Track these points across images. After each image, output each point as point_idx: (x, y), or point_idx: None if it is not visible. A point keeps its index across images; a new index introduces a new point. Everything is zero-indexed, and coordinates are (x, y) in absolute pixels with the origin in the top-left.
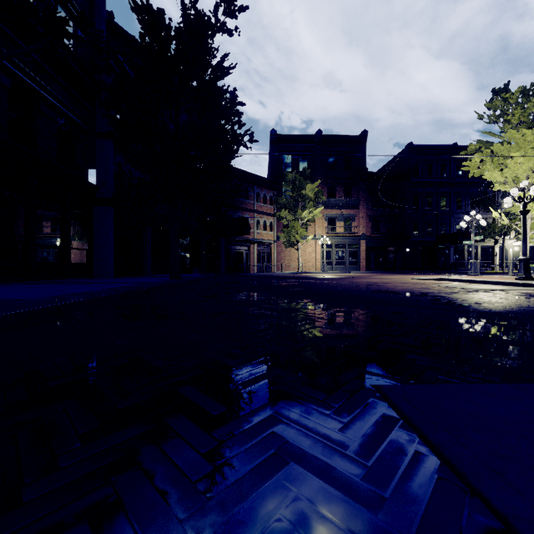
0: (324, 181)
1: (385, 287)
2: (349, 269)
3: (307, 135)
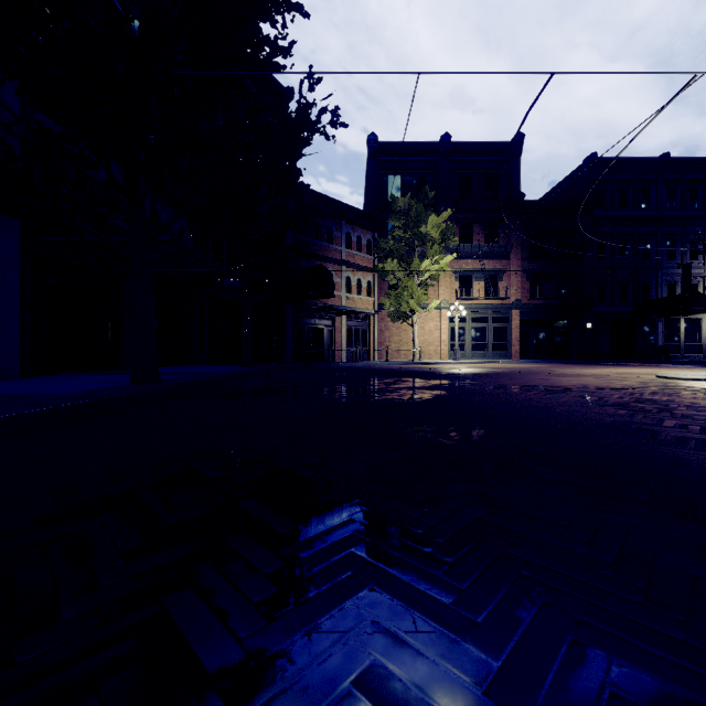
0: (453, 216)
1: None
2: (493, 356)
3: (427, 143)
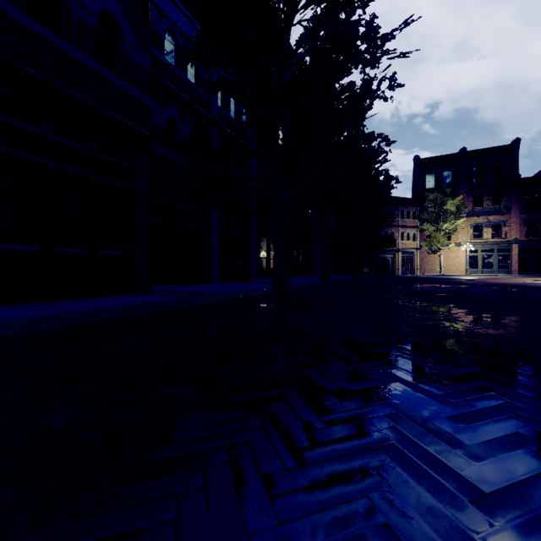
0: (469, 192)
1: (480, 282)
2: (498, 272)
3: (450, 154)
